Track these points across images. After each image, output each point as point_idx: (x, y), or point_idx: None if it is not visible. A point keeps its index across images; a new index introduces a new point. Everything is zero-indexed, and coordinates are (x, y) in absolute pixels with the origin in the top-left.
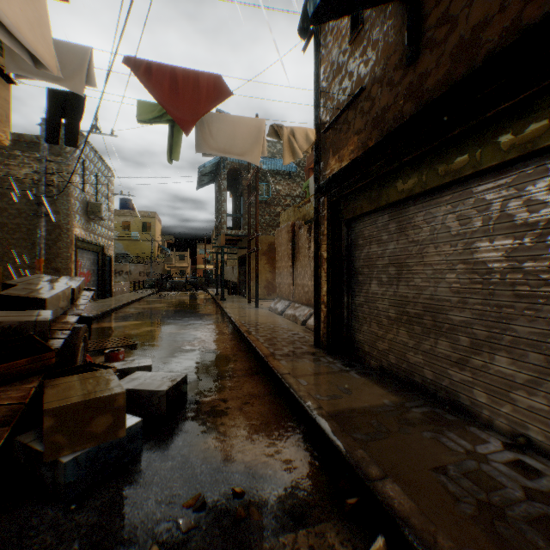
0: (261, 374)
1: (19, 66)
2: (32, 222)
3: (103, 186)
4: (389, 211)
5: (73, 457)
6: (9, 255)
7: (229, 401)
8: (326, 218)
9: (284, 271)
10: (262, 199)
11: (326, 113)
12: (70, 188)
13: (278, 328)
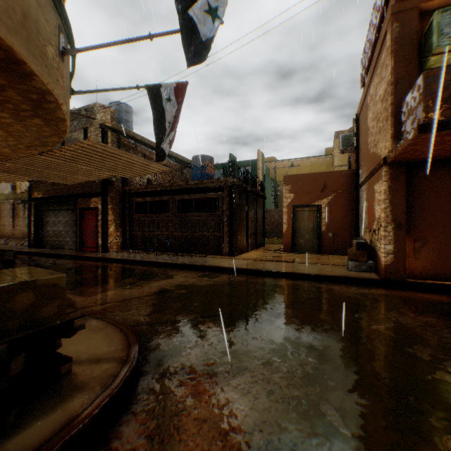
0: None
1: None
2: None
3: None
4: (53, 211)
5: None
6: None
7: None
8: (35, 209)
9: (8, 224)
10: None
11: None
12: None
13: (10, 247)
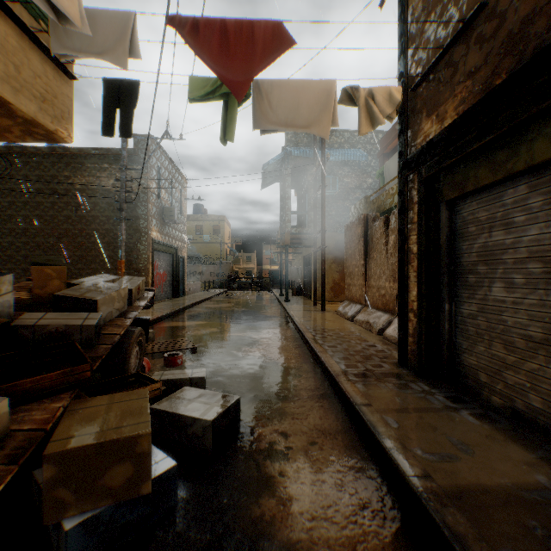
0: (331, 398)
1: (63, 45)
2: (117, 227)
3: (176, 191)
4: (528, 179)
5: (78, 522)
6: (100, 258)
7: (290, 436)
8: (417, 201)
9: (355, 271)
10: (328, 194)
11: (417, 65)
12: (147, 194)
13: (348, 337)
